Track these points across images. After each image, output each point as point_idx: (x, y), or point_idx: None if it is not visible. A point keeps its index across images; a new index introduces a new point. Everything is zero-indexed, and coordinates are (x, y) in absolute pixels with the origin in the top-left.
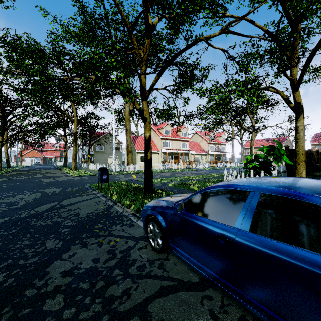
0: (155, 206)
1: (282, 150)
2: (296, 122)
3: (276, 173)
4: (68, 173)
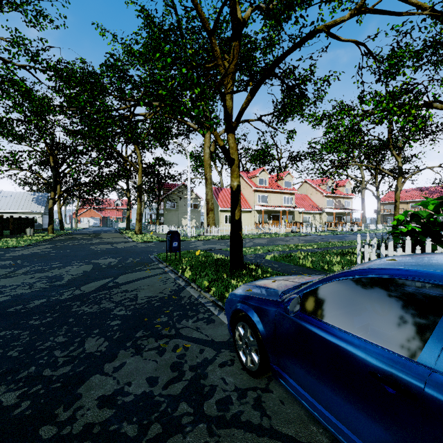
0: (247, 296)
1: None
2: None
3: None
4: (131, 238)
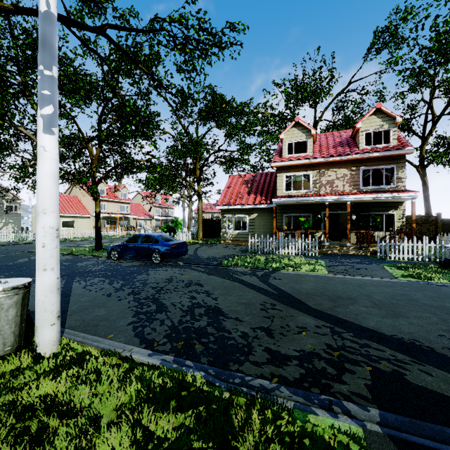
0: (115, 245)
1: (178, 222)
2: (198, 204)
3: (191, 235)
4: None
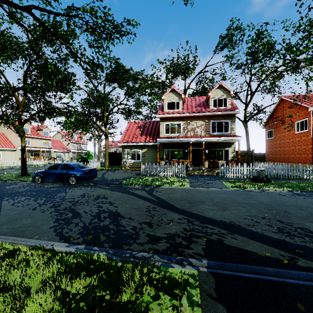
0: (38, 171)
1: (90, 154)
2: (105, 141)
3: (100, 164)
4: None
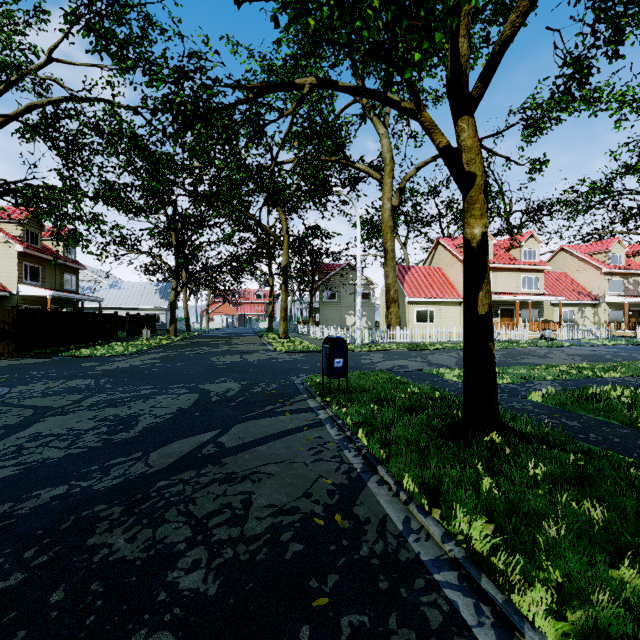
0: None
1: None
2: None
3: None
4: (271, 346)
